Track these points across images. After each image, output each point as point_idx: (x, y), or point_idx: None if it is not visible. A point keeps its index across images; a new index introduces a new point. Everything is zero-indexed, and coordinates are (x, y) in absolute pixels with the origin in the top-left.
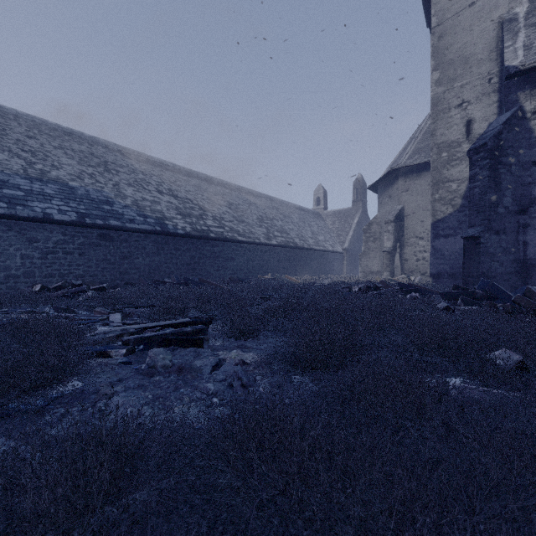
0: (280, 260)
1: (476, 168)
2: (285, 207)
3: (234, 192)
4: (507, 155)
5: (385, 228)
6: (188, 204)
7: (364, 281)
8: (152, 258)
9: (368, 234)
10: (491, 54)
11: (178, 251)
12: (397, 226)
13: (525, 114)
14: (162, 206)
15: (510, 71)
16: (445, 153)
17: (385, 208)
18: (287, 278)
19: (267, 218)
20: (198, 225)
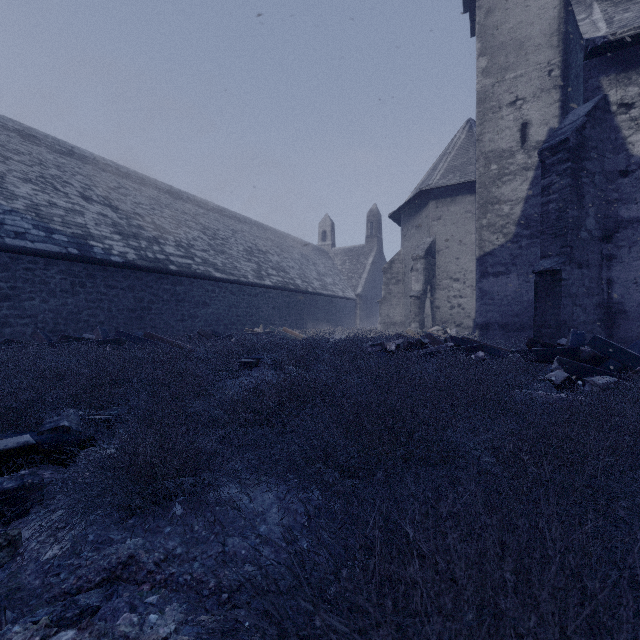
0: (277, 308)
1: (552, 175)
2: (283, 239)
3: (212, 213)
4: (590, 159)
5: (413, 266)
6: (135, 221)
7: (392, 335)
8: (62, 299)
9: (390, 274)
10: (551, 38)
11: (113, 290)
12: (428, 264)
13: (610, 106)
14: (86, 218)
15: (596, 42)
16: (494, 165)
17: (411, 241)
18: (286, 331)
19: (259, 250)
20: (150, 252)
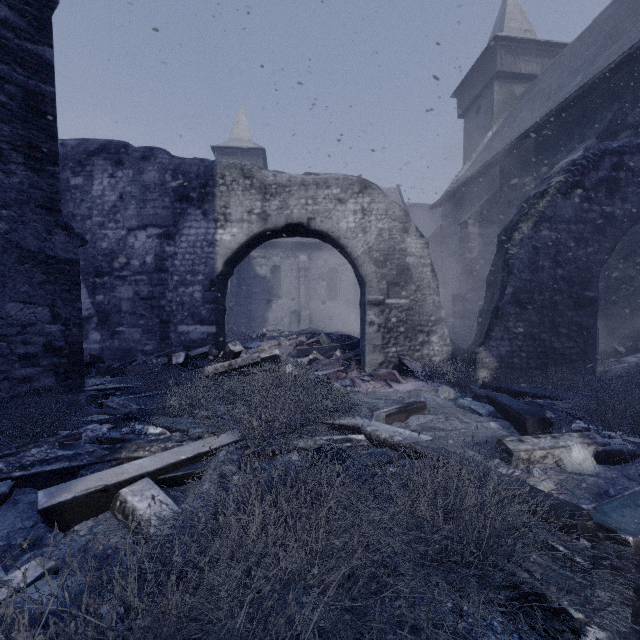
0: None
1: (233, 277)
2: None
3: None
4: (244, 273)
5: None
6: None
7: None
8: None
9: None
10: None
11: None
12: None
13: (251, 257)
14: None
15: None
16: None
17: None
18: None
19: None
20: None
